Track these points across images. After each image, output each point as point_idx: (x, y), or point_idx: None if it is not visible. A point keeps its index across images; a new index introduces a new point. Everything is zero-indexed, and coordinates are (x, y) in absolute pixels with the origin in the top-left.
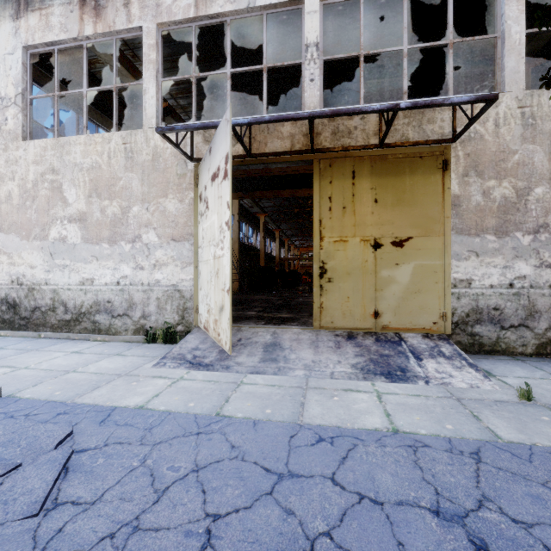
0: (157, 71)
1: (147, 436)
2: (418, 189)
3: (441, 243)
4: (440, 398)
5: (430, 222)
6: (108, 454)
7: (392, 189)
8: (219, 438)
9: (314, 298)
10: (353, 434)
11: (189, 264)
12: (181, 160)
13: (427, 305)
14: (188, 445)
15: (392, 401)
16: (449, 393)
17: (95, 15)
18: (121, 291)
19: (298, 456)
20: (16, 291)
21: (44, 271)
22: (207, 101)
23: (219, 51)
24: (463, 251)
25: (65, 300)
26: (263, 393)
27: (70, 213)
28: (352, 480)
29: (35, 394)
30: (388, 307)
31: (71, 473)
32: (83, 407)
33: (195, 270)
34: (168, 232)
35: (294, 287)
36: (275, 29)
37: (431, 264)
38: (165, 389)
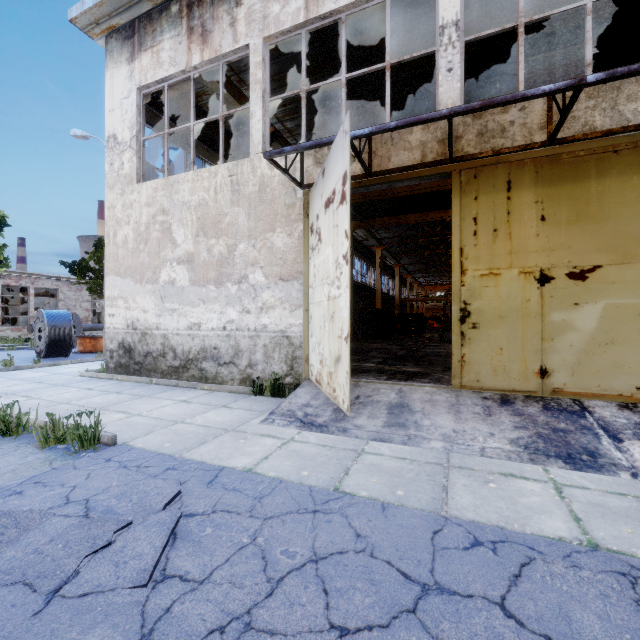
0: (264, 90)
1: (257, 506)
2: (611, 198)
3: None
4: None
5: (630, 243)
6: (216, 523)
7: (568, 201)
8: (341, 521)
9: (453, 348)
10: (525, 541)
11: (299, 307)
12: (289, 188)
13: (626, 362)
14: (303, 525)
15: (580, 499)
16: None
17: (202, 42)
18: (228, 337)
19: (447, 563)
20: (131, 335)
21: (155, 315)
22: (316, 119)
23: (331, 58)
24: None
25: (174, 345)
26: (390, 467)
27: (178, 255)
28: (534, 614)
29: (146, 444)
30: (562, 364)
31: (179, 540)
32: (190, 464)
33: (306, 314)
34: (275, 270)
35: (418, 335)
36: (399, 19)
37: (633, 304)
38: (275, 451)
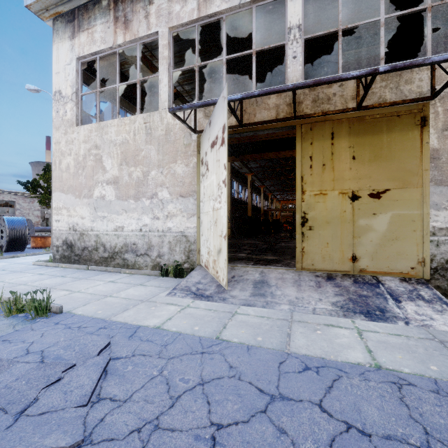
0: (169, 64)
1: (163, 351)
2: (396, 145)
3: (419, 194)
4: (421, 339)
5: (407, 175)
6: (135, 363)
7: (369, 147)
8: (220, 358)
9: (296, 243)
10: (337, 366)
11: (193, 215)
12: (187, 133)
13: (404, 251)
14: (194, 362)
15: (372, 338)
16: (431, 334)
17: (124, 27)
18: (143, 236)
19: (287, 381)
20: (72, 235)
21: (90, 221)
22: (206, 85)
23: (216, 43)
24: (443, 201)
25: (104, 242)
26: (254, 322)
27: (107, 178)
28: (339, 409)
29: (85, 312)
30: (366, 253)
31: (109, 375)
32: (117, 324)
33: (198, 220)
34: (177, 190)
35: (276, 234)
36: (262, 19)
37: (409, 214)
38: (176, 314)
